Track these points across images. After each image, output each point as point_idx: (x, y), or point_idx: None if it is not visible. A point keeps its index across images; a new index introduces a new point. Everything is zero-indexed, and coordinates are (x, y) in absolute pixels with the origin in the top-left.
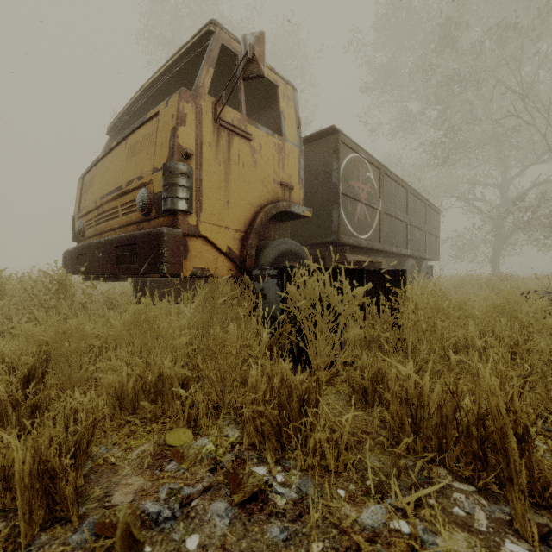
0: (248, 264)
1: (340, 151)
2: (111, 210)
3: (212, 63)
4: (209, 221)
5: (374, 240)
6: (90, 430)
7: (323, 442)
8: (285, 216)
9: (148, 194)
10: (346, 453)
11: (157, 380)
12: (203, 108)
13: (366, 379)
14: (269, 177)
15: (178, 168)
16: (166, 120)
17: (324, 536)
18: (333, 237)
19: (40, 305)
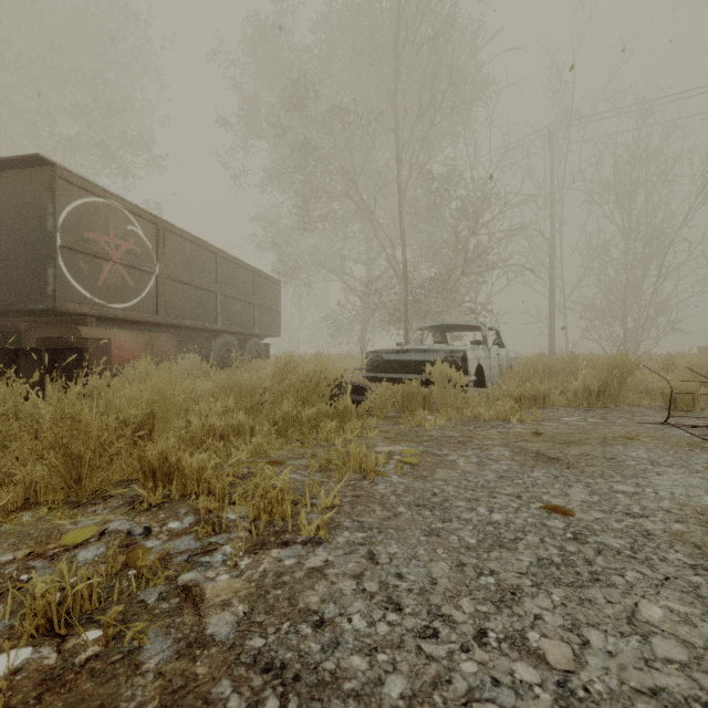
0: None
1: (57, 190)
2: None
3: None
4: None
5: (146, 310)
6: None
7: None
8: None
9: None
10: None
11: None
12: None
13: None
14: None
15: None
16: None
17: None
18: (48, 303)
19: None
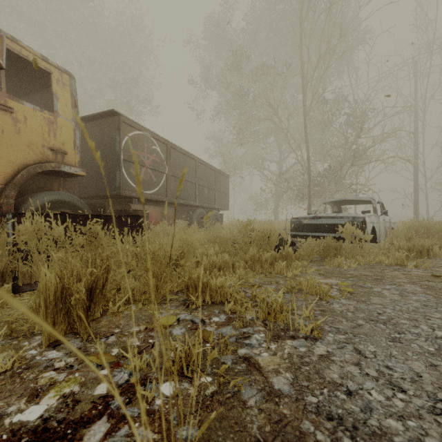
0: (5, 210)
1: (121, 128)
2: None
3: None
4: None
5: (161, 194)
6: None
7: None
8: (62, 174)
9: None
10: None
11: None
12: None
13: None
14: (37, 143)
15: None
16: None
17: None
18: (116, 191)
19: None
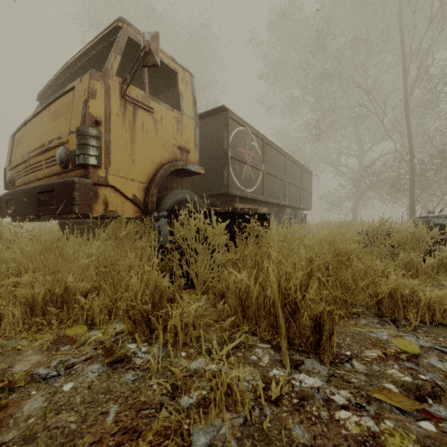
0: (150, 208)
1: (229, 125)
2: (36, 163)
3: (120, 51)
4: (116, 174)
5: (258, 193)
6: None
7: (177, 325)
8: (184, 173)
9: (66, 151)
10: (192, 330)
11: (63, 292)
12: (111, 86)
13: (224, 287)
14: (169, 142)
15: (88, 132)
16: (80, 93)
17: (161, 376)
18: (224, 190)
19: None
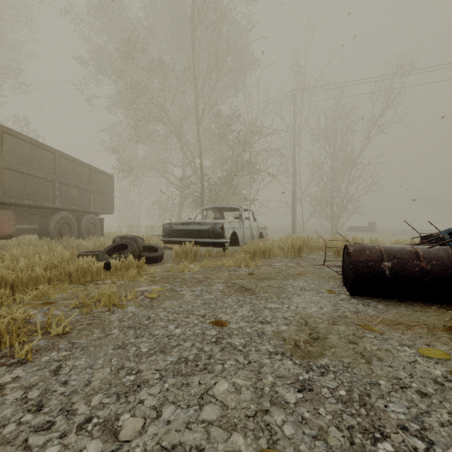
0: None
1: None
2: None
3: None
4: None
5: None
6: None
7: None
8: None
9: None
10: None
11: None
12: None
13: None
14: None
15: None
16: None
17: None
18: None
19: None
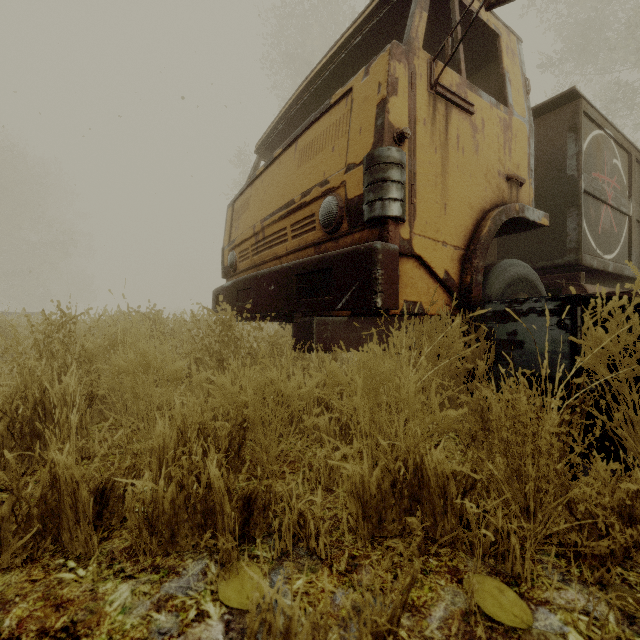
0: (474, 296)
1: (581, 126)
2: (276, 233)
3: (425, 5)
4: (423, 233)
5: (622, 261)
6: (403, 599)
7: None
8: (504, 228)
9: (338, 202)
10: None
11: (411, 477)
12: (416, 69)
13: None
14: (493, 168)
15: (390, 156)
16: (367, 94)
17: None
18: (567, 258)
19: (206, 350)
